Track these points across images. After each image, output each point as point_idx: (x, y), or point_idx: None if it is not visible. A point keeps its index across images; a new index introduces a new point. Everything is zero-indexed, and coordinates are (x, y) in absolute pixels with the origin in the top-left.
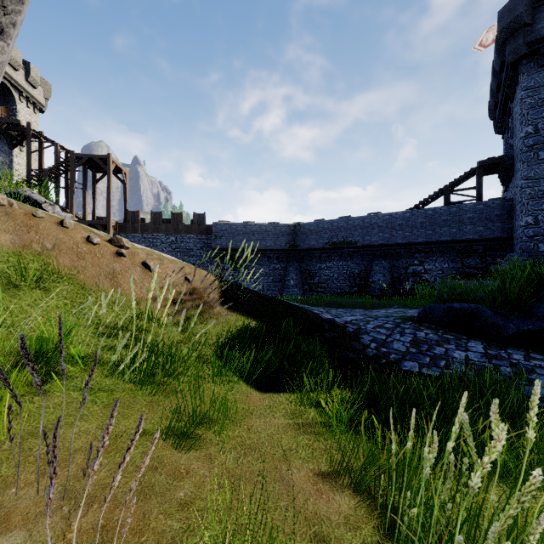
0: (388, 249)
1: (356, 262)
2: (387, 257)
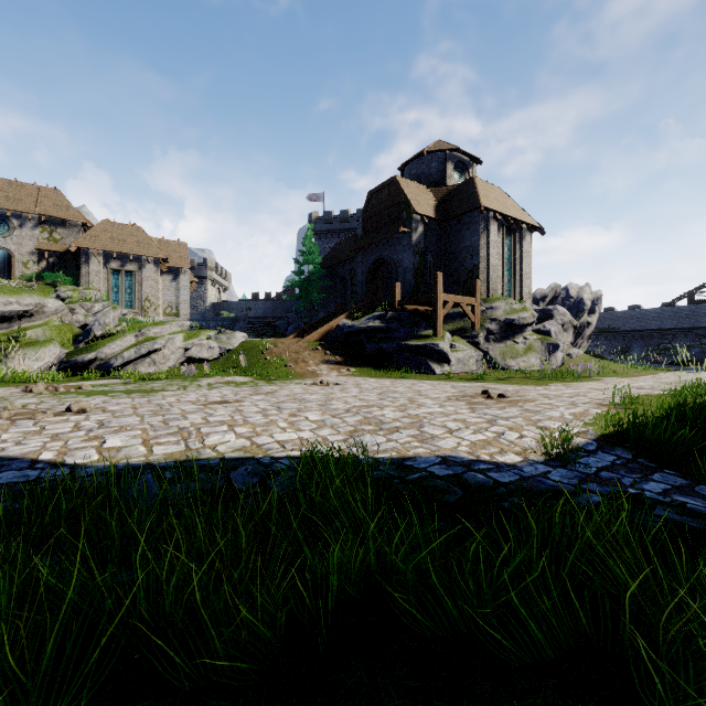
0: (643, 333)
1: (619, 341)
2: (643, 338)
